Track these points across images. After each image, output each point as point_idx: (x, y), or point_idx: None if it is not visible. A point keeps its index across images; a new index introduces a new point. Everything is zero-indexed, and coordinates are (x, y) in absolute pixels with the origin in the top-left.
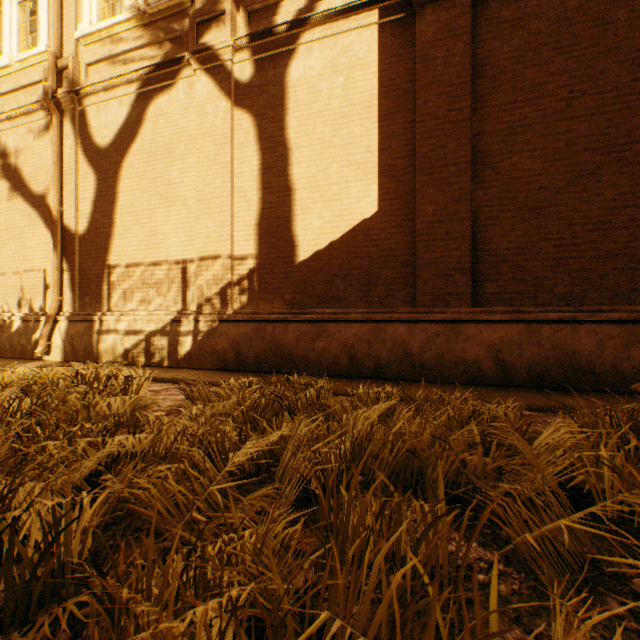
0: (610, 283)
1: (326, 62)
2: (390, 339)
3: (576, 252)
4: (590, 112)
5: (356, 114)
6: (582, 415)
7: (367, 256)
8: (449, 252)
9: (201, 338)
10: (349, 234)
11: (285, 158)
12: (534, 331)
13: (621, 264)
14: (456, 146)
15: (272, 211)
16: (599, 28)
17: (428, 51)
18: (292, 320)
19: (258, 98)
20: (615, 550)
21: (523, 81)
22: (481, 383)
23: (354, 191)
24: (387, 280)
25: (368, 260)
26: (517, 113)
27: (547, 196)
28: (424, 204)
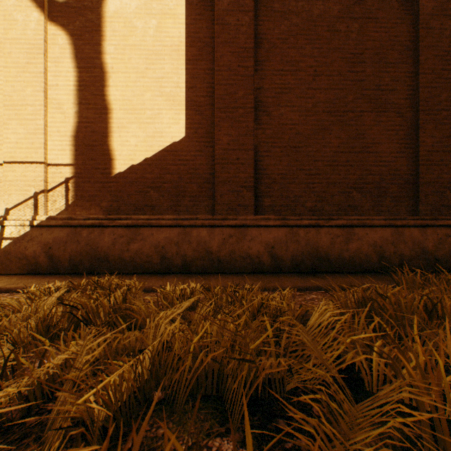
0: (336, 201)
1: (141, 3)
2: (195, 240)
3: (318, 179)
4: (326, 87)
5: (167, 54)
6: (339, 298)
7: (177, 172)
8: (239, 173)
9: (8, 243)
10: (161, 153)
11: (102, 79)
12: (295, 233)
13: (342, 189)
14: (244, 94)
15: (89, 125)
16: (331, 33)
17: (224, 17)
18: (108, 225)
19: (74, 19)
20: (394, 436)
21: (287, 57)
22: (261, 272)
23: (166, 118)
24: (193, 193)
25: (177, 176)
26: (284, 78)
27: (302, 140)
28: (221, 135)
